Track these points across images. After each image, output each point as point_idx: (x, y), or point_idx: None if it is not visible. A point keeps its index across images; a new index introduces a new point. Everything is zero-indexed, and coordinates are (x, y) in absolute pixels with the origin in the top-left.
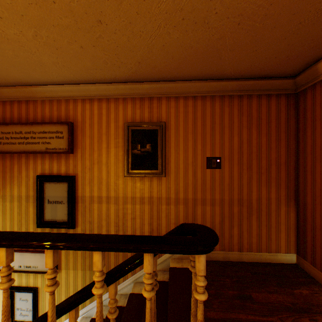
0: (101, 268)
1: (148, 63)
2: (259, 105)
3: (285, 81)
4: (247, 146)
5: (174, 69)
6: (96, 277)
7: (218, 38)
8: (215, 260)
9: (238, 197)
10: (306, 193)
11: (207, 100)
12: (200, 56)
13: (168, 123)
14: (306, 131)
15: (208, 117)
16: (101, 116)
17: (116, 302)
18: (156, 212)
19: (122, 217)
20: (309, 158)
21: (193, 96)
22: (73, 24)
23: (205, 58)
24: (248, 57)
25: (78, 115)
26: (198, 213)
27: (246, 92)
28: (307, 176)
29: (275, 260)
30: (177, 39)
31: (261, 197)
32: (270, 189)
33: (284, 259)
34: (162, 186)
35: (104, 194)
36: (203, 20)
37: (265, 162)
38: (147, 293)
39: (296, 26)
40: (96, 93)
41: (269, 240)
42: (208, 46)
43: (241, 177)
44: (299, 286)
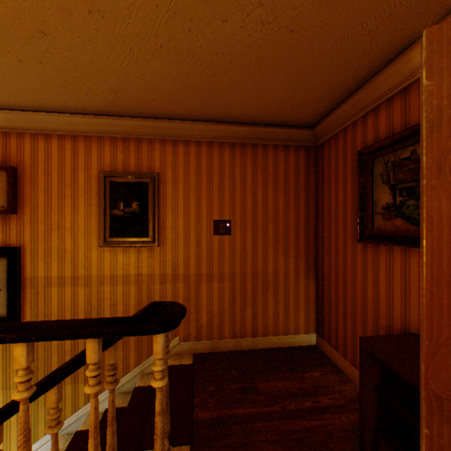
0: (26, 365)
1: (128, 93)
2: (277, 158)
3: (303, 132)
4: (263, 207)
5: (166, 104)
6: (19, 378)
7: (212, 75)
8: (224, 351)
9: (252, 270)
10: (324, 263)
11: (214, 148)
12: (196, 93)
13: (164, 174)
14: (324, 191)
15: (215, 169)
16: (63, 160)
17: (60, 411)
18: (147, 295)
19: (97, 305)
20: (326, 222)
21: (197, 141)
22: (0, 30)
23: (202, 95)
24: (255, 100)
25: (26, 157)
26: (204, 292)
27: (261, 141)
28: (325, 243)
29: (294, 343)
30: (160, 69)
31: (279, 269)
32: (289, 259)
33: (303, 341)
34: (155, 259)
35: (69, 274)
36: (187, 51)
37: (283, 227)
38: (90, 388)
39: (295, 73)
40: (55, 127)
41: (288, 319)
42: (202, 81)
43: (255, 245)
44: (312, 369)
